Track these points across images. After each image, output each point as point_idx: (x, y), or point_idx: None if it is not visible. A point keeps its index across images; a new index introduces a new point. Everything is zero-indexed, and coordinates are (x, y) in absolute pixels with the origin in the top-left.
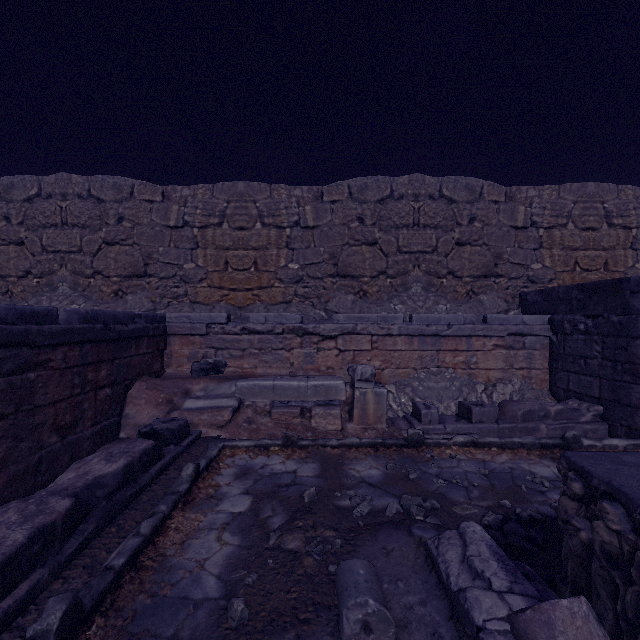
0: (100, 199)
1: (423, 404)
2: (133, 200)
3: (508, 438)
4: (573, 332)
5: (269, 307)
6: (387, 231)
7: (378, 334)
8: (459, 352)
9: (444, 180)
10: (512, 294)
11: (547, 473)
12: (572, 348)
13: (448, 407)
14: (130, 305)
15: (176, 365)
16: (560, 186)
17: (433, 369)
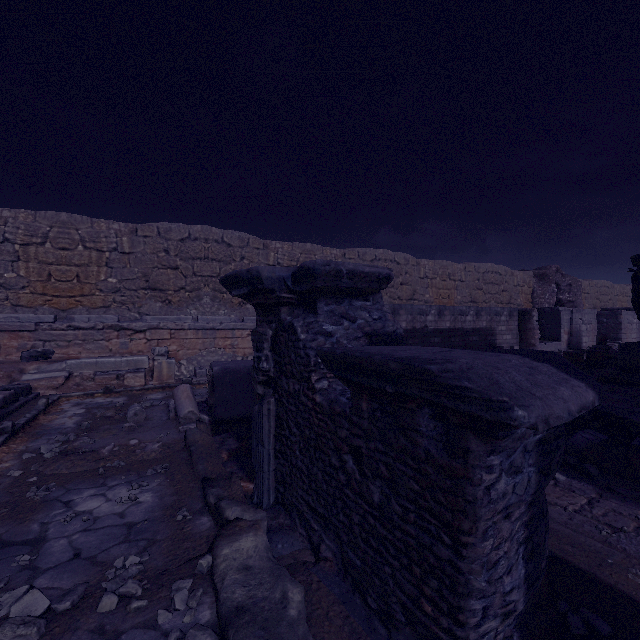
0: None
1: (199, 368)
2: None
3: None
4: None
5: (91, 310)
6: (186, 261)
7: (175, 329)
8: (228, 339)
9: (225, 232)
10: None
11: None
12: None
13: None
14: None
15: (5, 354)
16: (293, 243)
17: (211, 349)
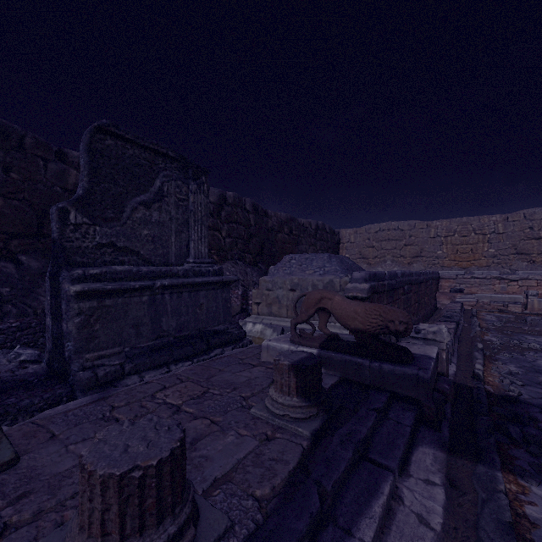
0: (402, 230)
1: None
2: (415, 229)
3: None
4: None
5: (479, 268)
6: None
7: (540, 280)
8: None
9: None
10: None
11: None
12: None
13: None
14: (415, 268)
15: (443, 289)
16: None
17: None
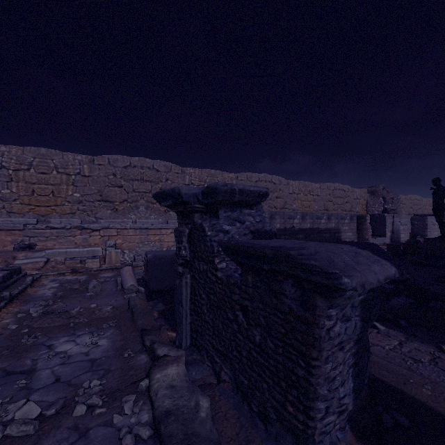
0: None
1: (137, 255)
2: None
3: None
4: None
5: (62, 216)
6: (128, 181)
7: (120, 228)
8: (157, 235)
9: (155, 161)
10: None
11: None
12: None
13: None
14: None
15: (2, 246)
16: (202, 169)
17: (145, 243)
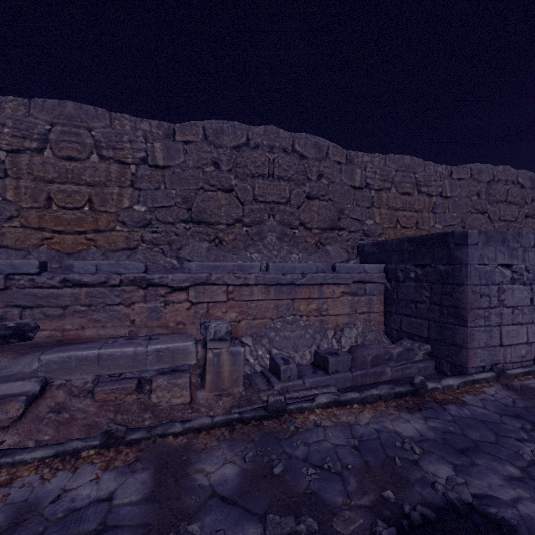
0: None
1: (282, 358)
2: None
3: (367, 391)
4: (405, 279)
5: (108, 254)
6: (243, 179)
7: (234, 284)
8: (312, 300)
9: (296, 136)
10: (352, 246)
11: (411, 431)
12: (404, 294)
13: (303, 356)
14: None
15: None
16: (386, 156)
17: (289, 318)
